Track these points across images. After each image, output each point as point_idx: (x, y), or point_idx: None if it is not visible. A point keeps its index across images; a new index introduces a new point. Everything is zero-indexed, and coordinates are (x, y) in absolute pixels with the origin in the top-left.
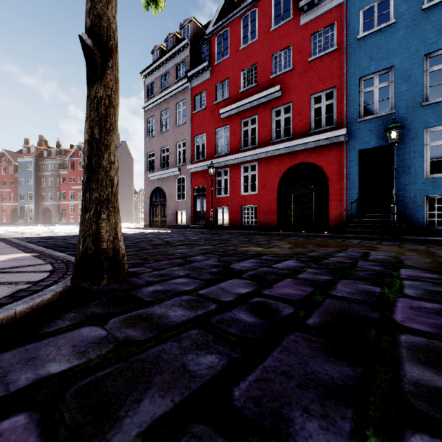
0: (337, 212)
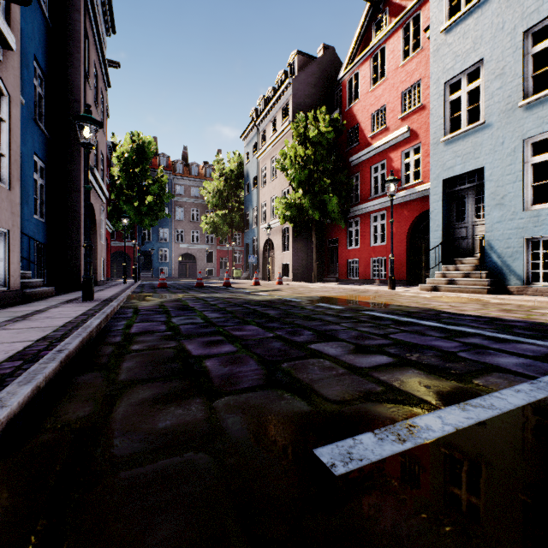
0: None
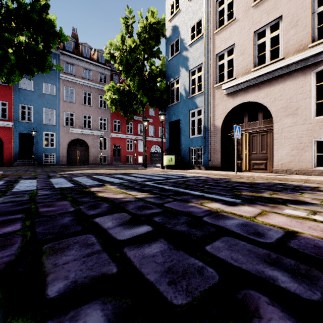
0: (9, 157)
